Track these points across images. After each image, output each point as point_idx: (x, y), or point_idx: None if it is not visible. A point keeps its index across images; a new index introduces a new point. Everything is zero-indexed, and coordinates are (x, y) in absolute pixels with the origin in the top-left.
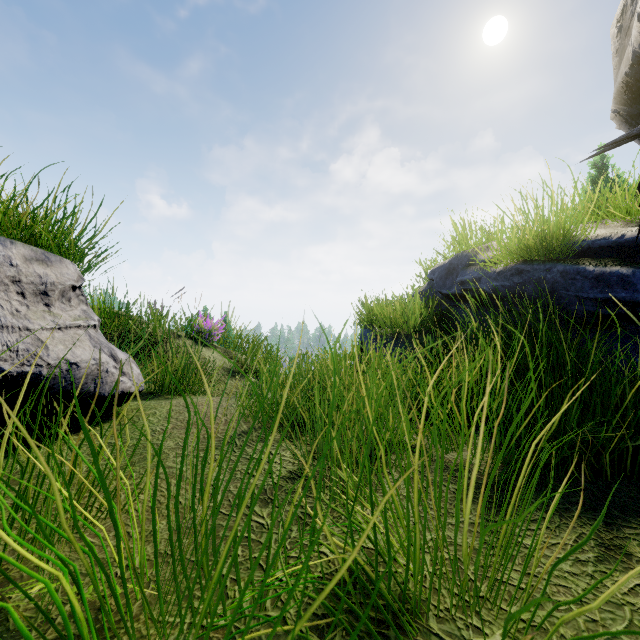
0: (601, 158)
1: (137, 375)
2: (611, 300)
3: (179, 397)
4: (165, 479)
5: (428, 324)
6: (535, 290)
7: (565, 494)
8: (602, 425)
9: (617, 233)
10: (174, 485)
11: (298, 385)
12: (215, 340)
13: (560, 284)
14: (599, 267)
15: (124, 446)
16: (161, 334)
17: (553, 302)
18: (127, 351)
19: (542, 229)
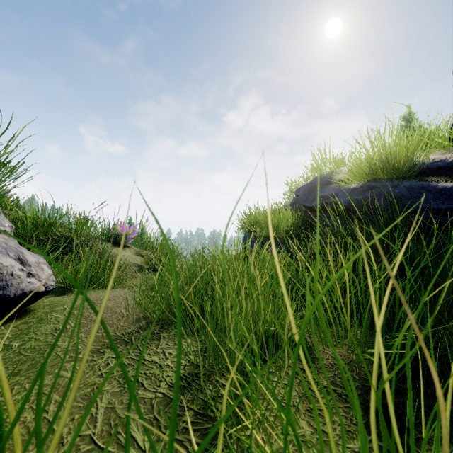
0: (409, 114)
1: (48, 275)
2: (452, 210)
3: (93, 291)
4: (47, 393)
5: (296, 229)
6: (384, 202)
7: (452, 397)
8: (452, 316)
9: (452, 156)
10: (54, 402)
11: (192, 284)
12: (129, 242)
13: (406, 197)
14: (441, 183)
15: (20, 349)
16: (83, 238)
17: (399, 212)
18: (47, 253)
19: (387, 155)
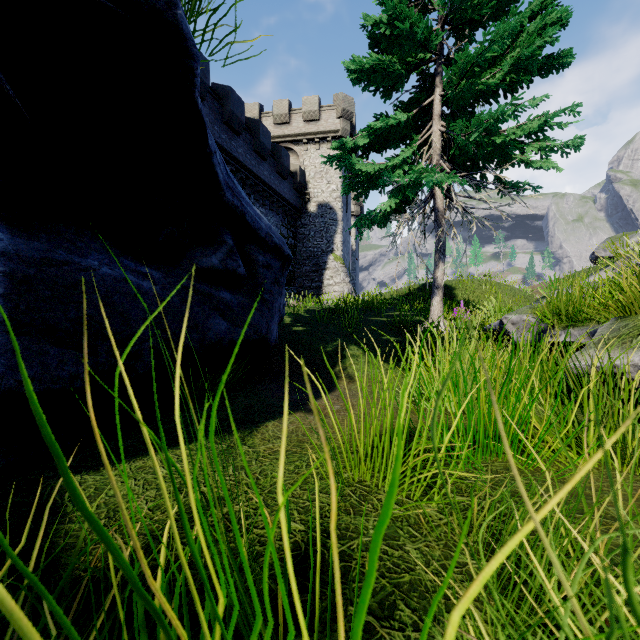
0: None
1: None
2: None
3: None
4: None
5: None
6: None
7: None
8: None
9: None
10: None
11: None
12: None
13: None
14: None
15: None
16: None
17: None
18: None
19: None
